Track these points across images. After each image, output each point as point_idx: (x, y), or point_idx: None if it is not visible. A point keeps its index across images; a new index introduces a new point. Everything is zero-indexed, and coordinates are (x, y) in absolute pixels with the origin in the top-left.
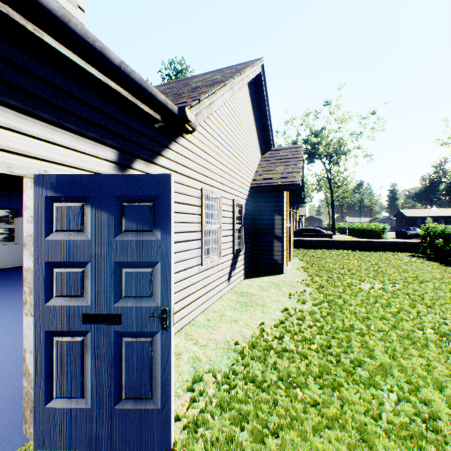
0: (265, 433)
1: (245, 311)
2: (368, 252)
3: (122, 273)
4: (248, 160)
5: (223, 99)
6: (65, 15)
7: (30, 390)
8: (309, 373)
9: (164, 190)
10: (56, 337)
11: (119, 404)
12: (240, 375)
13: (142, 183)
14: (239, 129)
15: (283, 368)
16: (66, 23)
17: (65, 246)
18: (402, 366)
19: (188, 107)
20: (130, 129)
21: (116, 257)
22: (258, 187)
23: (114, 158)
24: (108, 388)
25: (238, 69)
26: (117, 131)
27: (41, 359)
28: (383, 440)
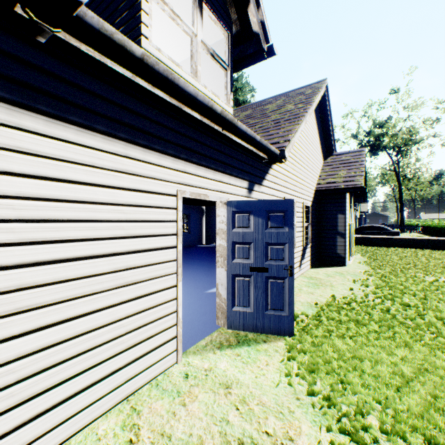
0: (344, 336)
1: (317, 288)
2: (441, 251)
3: (268, 248)
4: (313, 167)
5: (300, 131)
6: (246, 129)
7: (221, 303)
8: (371, 320)
9: (290, 207)
10: (236, 277)
11: (267, 312)
12: (323, 316)
13: (278, 204)
14: (306, 144)
15: (352, 317)
16: (246, 132)
17: (241, 234)
18: (444, 323)
19: (284, 148)
20: (252, 167)
21: (265, 240)
22: (322, 190)
23: (247, 186)
24: (262, 303)
25: (306, 96)
26: (248, 170)
27: (229, 287)
28: (418, 346)
